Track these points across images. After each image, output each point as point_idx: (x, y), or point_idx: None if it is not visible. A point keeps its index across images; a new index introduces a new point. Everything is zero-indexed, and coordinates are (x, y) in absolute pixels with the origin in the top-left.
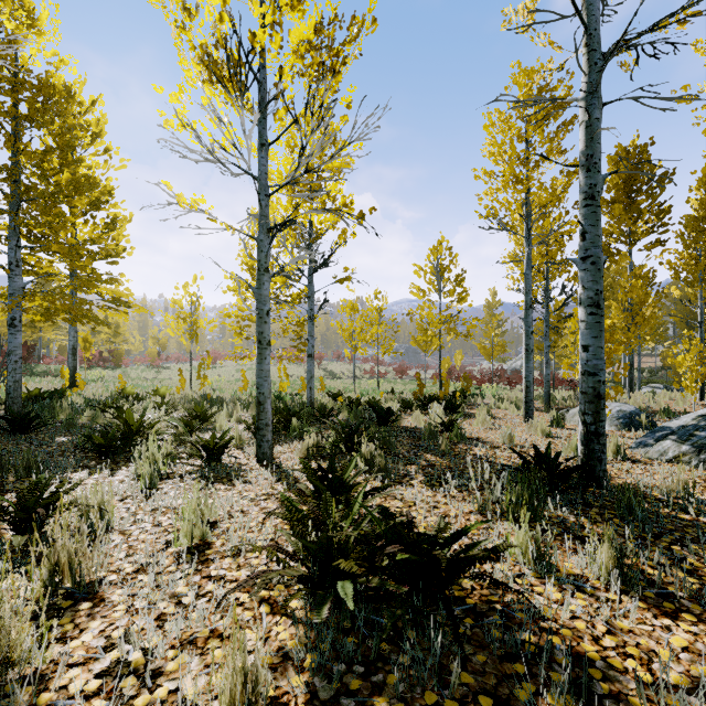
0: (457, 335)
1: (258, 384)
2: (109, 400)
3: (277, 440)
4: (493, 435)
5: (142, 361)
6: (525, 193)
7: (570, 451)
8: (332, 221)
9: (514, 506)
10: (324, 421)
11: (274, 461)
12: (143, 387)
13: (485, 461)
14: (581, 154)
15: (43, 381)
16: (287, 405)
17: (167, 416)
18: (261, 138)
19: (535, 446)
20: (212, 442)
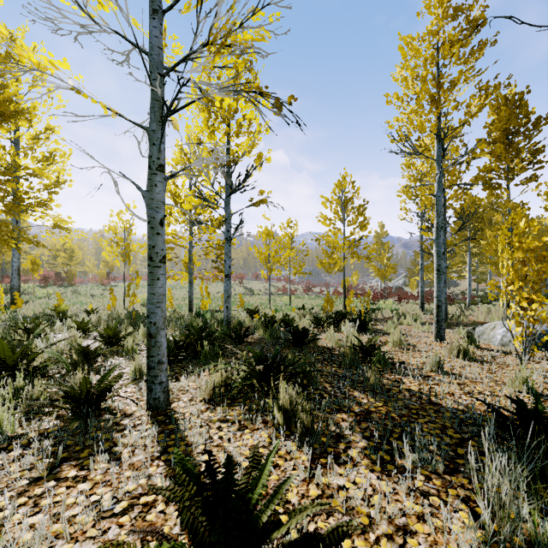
0: (359, 258)
1: (149, 311)
2: (28, 320)
3: (185, 369)
4: (414, 358)
5: (93, 280)
6: (436, 117)
7: (518, 385)
8: (248, 145)
9: None
10: (240, 342)
11: (169, 407)
12: (81, 304)
13: (428, 403)
14: None
15: None
16: (206, 322)
17: (86, 335)
18: (153, 2)
19: (521, 400)
20: (85, 388)
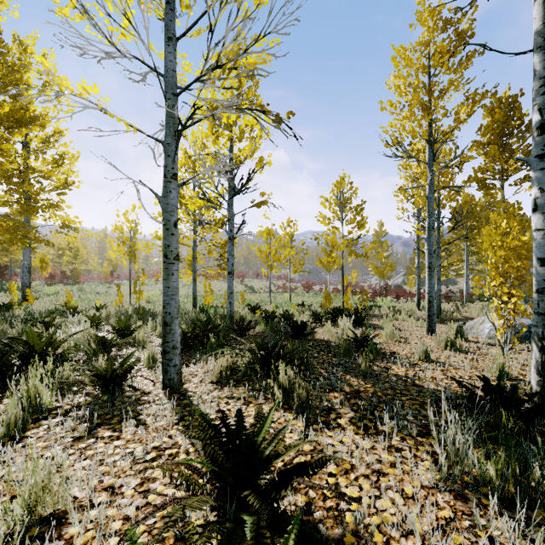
0: (357, 256)
1: (164, 302)
2: (43, 315)
3: (193, 357)
4: (404, 349)
5: (97, 278)
6: (428, 123)
7: (495, 371)
8: (250, 150)
9: (500, 483)
10: (242, 335)
11: (182, 387)
12: (89, 301)
13: (412, 385)
14: (537, 34)
15: (4, 295)
16: (210, 317)
17: (97, 329)
18: (168, 31)
19: (486, 377)
20: (110, 369)
